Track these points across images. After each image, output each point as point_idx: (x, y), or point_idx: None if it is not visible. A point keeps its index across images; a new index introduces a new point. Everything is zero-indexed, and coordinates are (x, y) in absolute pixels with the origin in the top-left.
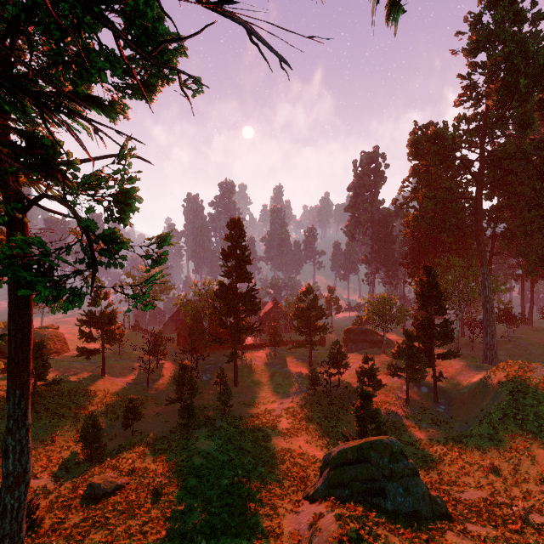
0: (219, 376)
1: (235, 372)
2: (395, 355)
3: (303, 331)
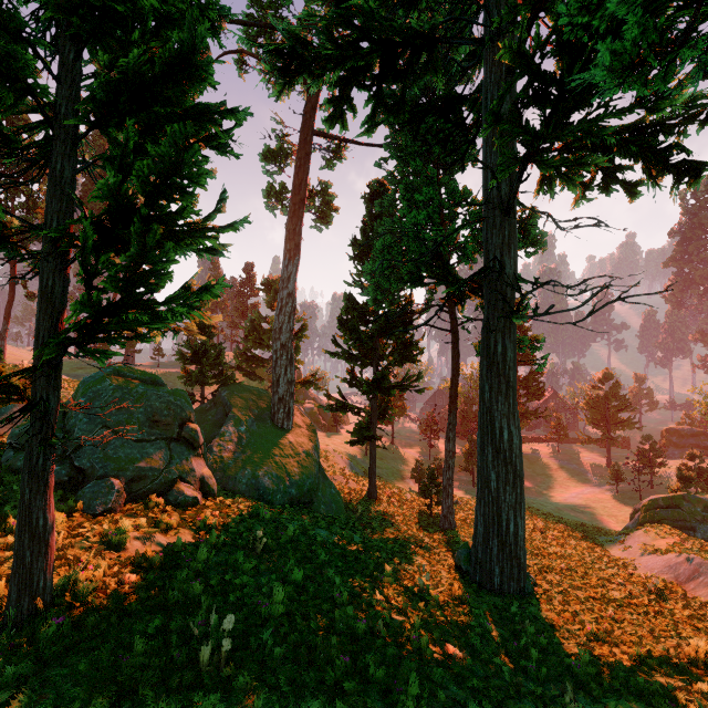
0: None
1: None
2: None
3: (598, 424)
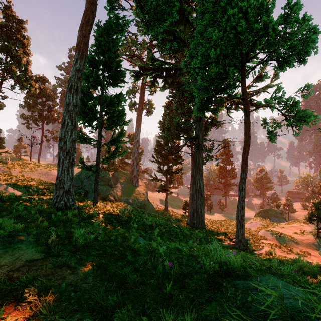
0: (219, 202)
1: (225, 202)
2: (304, 199)
3: (259, 189)
